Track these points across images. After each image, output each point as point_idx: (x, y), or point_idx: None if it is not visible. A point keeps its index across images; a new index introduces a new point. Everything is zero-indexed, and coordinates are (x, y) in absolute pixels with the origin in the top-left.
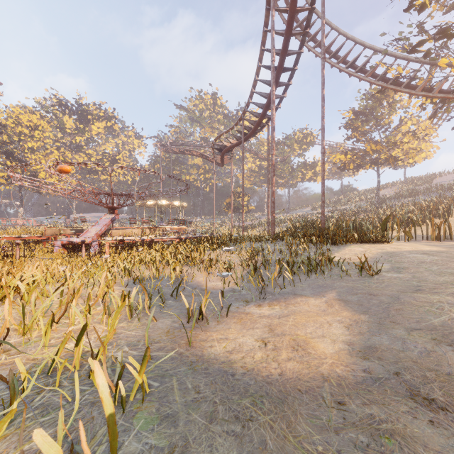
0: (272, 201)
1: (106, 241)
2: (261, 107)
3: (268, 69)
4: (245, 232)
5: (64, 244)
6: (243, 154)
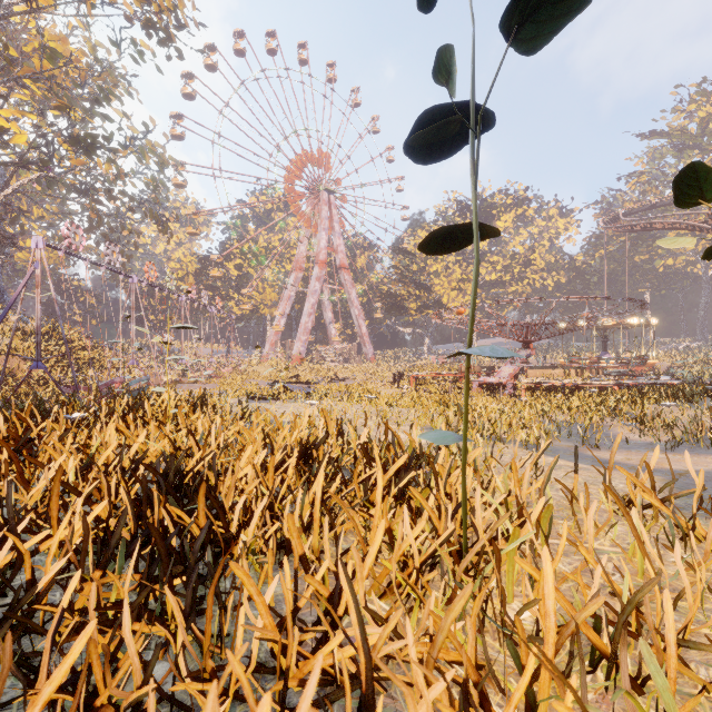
0: None
1: (522, 384)
2: None
3: None
4: None
5: (481, 383)
6: None
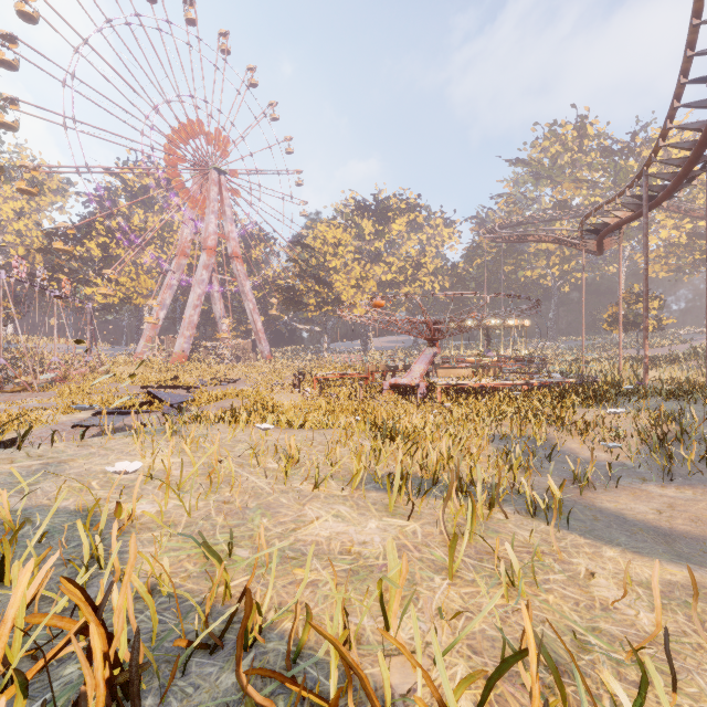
0: None
1: (439, 386)
2: (687, 148)
3: (703, 82)
4: (652, 369)
5: (392, 385)
6: (646, 237)
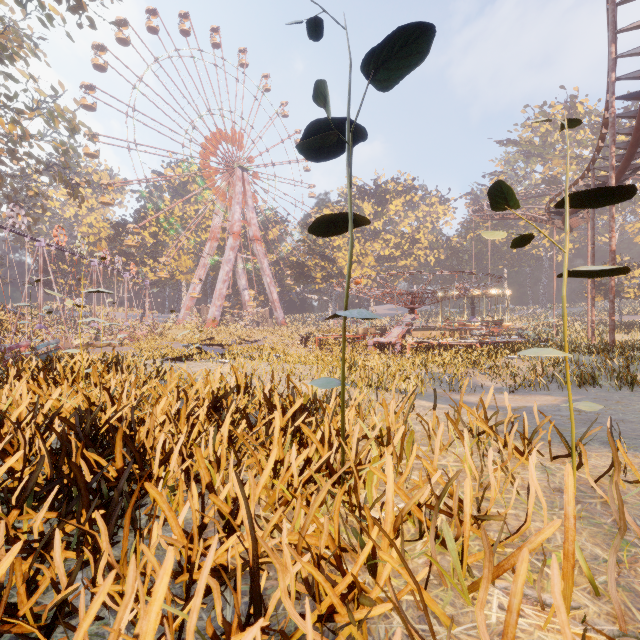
0: (610, 299)
1: (407, 343)
2: (622, 148)
3: (625, 99)
4: (626, 334)
5: (375, 343)
6: (592, 220)
